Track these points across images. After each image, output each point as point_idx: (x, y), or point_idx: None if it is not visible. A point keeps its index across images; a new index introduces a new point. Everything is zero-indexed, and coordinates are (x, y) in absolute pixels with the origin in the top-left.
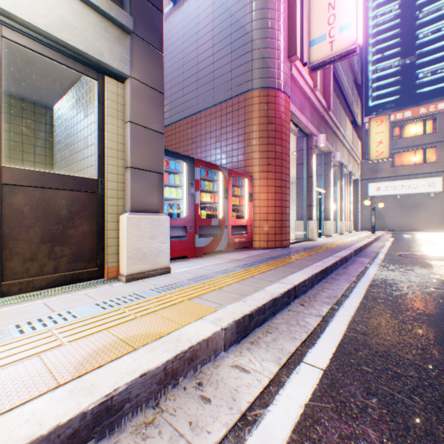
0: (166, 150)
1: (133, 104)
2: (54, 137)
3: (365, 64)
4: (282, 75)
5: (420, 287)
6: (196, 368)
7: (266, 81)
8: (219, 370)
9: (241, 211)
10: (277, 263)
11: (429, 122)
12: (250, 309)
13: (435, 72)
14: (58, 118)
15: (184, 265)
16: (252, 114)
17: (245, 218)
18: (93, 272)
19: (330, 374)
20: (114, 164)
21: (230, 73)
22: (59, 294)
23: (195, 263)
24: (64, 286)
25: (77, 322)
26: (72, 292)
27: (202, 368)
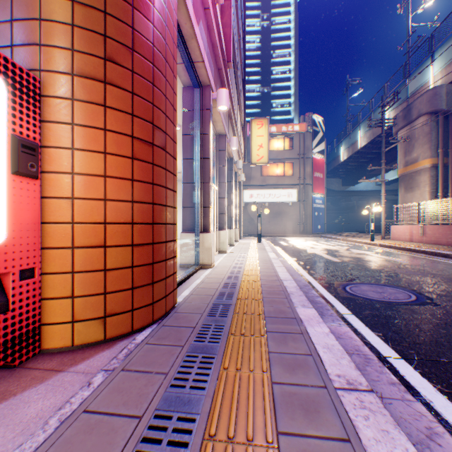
0: None
1: None
2: None
3: None
4: None
5: None
6: None
7: None
8: None
9: None
10: None
11: (288, 140)
12: None
13: (283, 106)
14: None
15: None
16: None
17: None
18: None
19: None
20: None
21: None
22: None
23: None
24: None
25: None
26: None
27: None
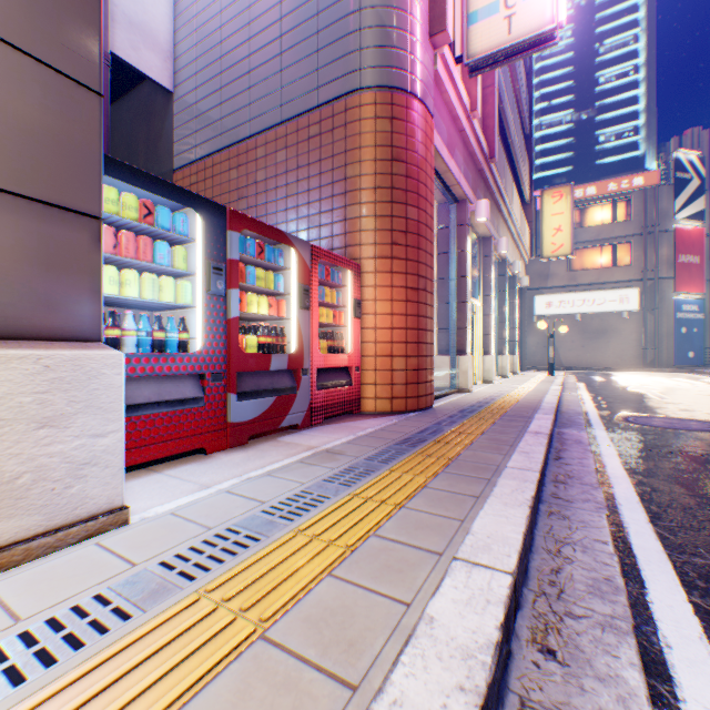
0: (138, 171)
1: None
2: None
3: None
4: (419, 67)
5: None
6: None
7: (388, 74)
8: None
9: (339, 338)
10: (428, 464)
11: (620, 205)
12: None
13: (621, 135)
14: None
15: (188, 480)
16: (360, 138)
17: (348, 351)
18: None
19: None
20: None
21: (316, 56)
22: None
23: (221, 472)
24: None
25: None
26: None
27: None
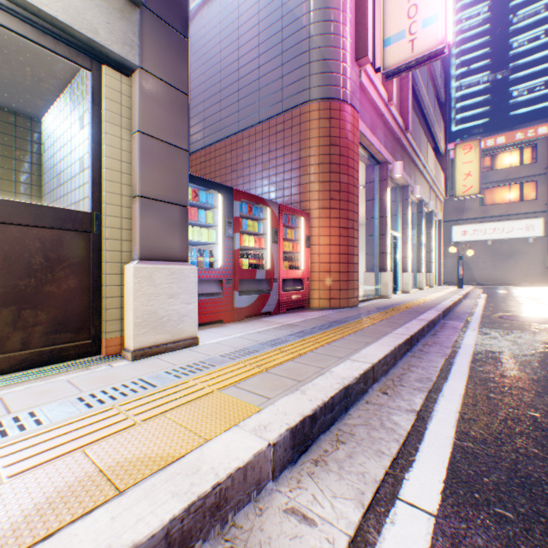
0: (193, 176)
1: (144, 107)
2: (43, 160)
3: (448, 80)
4: (348, 82)
5: (542, 363)
6: (226, 518)
7: (327, 90)
8: (264, 521)
9: (296, 260)
10: (345, 330)
11: (527, 150)
12: (313, 407)
13: (532, 90)
14: (48, 134)
15: (218, 333)
16: (309, 132)
17: (301, 269)
18: (84, 346)
19: (448, 526)
20: (115, 191)
21: (281, 80)
22: (28, 381)
23: (233, 331)
24: (41, 368)
25: (37, 435)
26: (49, 377)
27: (237, 517)
